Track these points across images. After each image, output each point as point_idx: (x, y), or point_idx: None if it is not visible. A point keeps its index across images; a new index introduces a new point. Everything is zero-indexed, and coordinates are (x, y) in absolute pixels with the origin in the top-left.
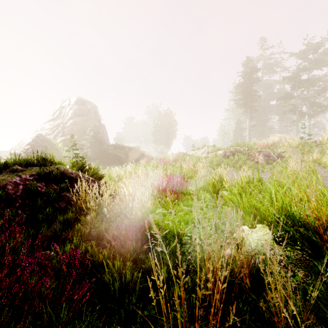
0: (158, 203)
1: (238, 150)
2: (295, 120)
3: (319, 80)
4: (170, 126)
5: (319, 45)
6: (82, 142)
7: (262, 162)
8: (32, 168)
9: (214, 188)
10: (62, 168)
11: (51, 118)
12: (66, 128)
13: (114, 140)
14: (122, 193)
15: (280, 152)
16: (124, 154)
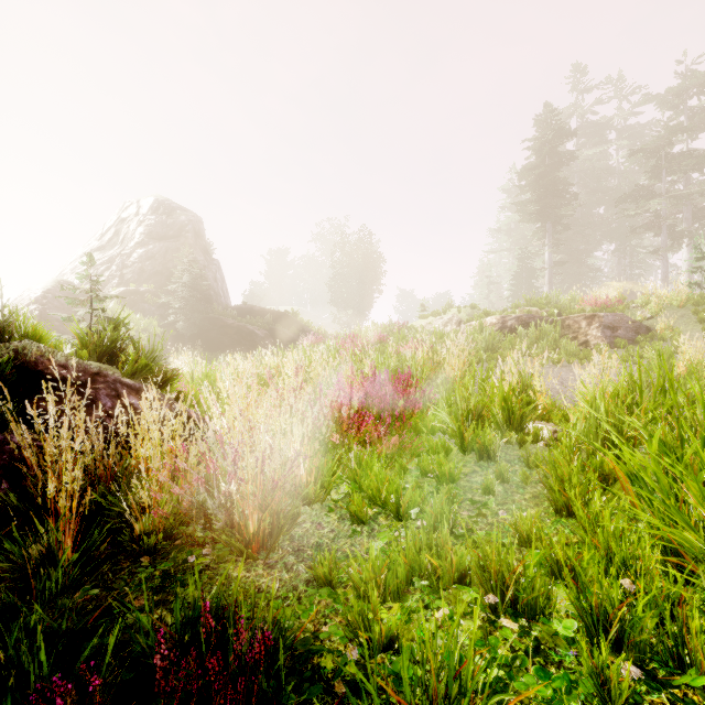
0: (336, 466)
1: (536, 315)
2: (661, 247)
3: None
4: (369, 266)
5: None
6: (164, 298)
7: (598, 344)
8: None
9: (510, 412)
10: (35, 351)
11: (96, 246)
12: (129, 268)
13: (244, 299)
14: (211, 433)
15: (641, 319)
16: (263, 327)
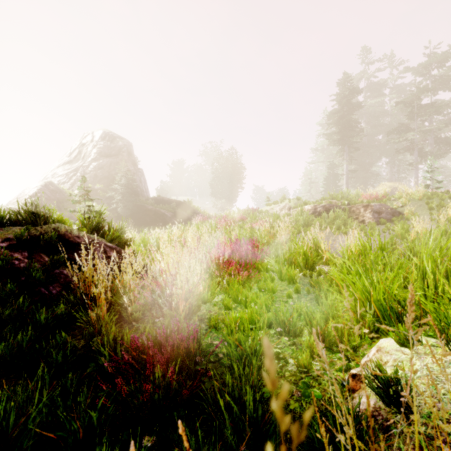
0: (217, 286)
1: (334, 205)
2: (414, 162)
3: (447, 106)
4: (235, 172)
5: (447, 56)
6: (110, 193)
7: (370, 222)
8: (10, 229)
9: (307, 260)
10: (63, 229)
11: (67, 160)
12: (88, 174)
13: (157, 192)
14: (157, 269)
15: (396, 207)
16: (170, 211)
